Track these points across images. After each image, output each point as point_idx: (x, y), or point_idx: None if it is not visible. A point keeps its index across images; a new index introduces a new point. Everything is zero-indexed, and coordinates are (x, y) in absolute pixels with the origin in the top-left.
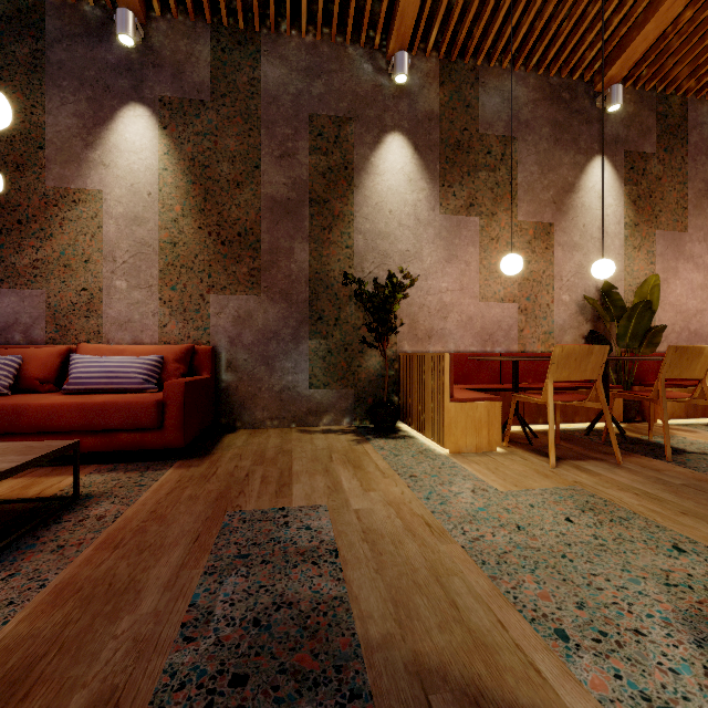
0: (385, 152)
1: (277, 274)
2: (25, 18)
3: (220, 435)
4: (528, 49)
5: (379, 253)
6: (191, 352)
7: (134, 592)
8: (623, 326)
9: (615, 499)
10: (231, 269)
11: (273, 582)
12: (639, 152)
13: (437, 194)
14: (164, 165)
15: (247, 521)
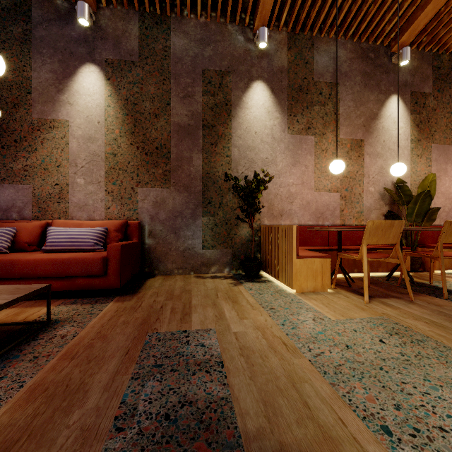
0: (252, 93)
1: (181, 174)
2: (19, 9)
3: (144, 279)
4: (347, 24)
5: (248, 160)
6: (126, 225)
7: (83, 392)
8: (411, 208)
9: (412, 326)
10: (152, 171)
11: (179, 385)
12: (421, 92)
13: (286, 121)
14: (108, 103)
15: (161, 340)
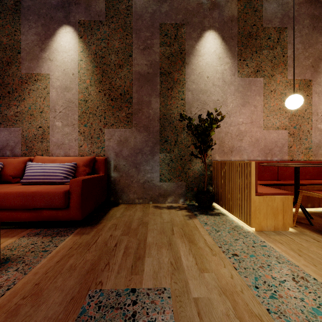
0: (204, 42)
1: (141, 116)
2: None
3: (109, 208)
4: None
5: (201, 102)
6: (93, 160)
7: None
8: None
9: None
10: (116, 114)
11: None
12: None
13: (236, 65)
14: (80, 58)
15: (101, 307)
